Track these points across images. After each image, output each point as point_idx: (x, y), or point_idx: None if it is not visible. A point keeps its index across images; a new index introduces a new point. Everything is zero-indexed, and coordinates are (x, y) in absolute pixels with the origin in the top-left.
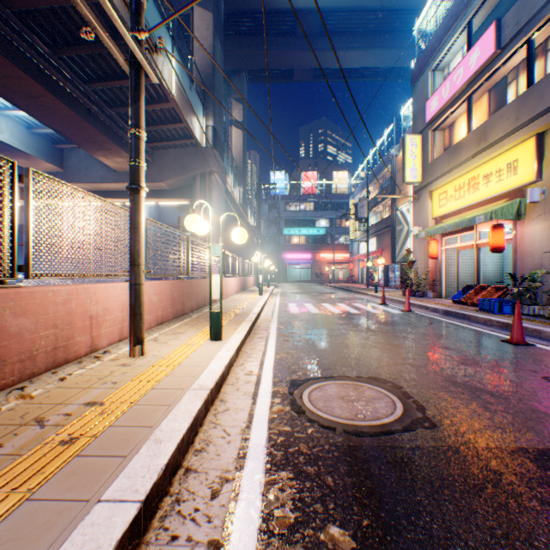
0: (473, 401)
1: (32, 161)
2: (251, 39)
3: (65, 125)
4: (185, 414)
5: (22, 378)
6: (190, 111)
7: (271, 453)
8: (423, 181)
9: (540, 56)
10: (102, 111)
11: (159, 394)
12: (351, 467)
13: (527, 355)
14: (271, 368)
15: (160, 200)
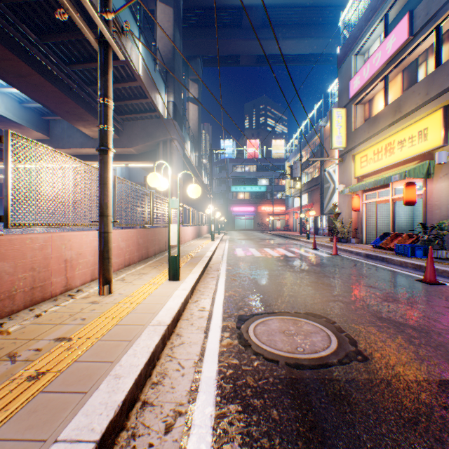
0: (399, 335)
1: (23, 131)
2: (205, 31)
3: (50, 99)
4: (143, 350)
5: (2, 315)
6: (154, 88)
7: (221, 386)
8: (347, 147)
9: (446, 41)
10: (81, 88)
11: (122, 330)
12: (294, 400)
13: (440, 293)
14: (221, 304)
15: (129, 163)
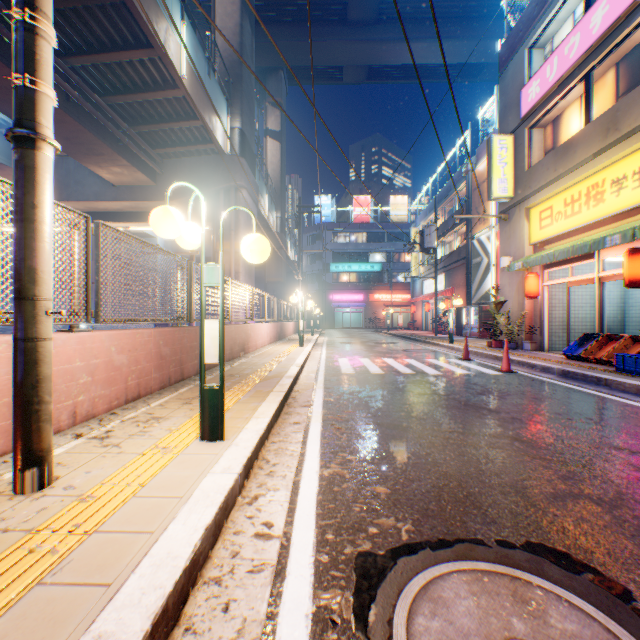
0: None
1: (3, 172)
2: (290, 28)
3: None
4: None
5: None
6: (208, 104)
7: None
8: (516, 196)
9: None
10: (88, 100)
11: None
12: None
13: None
14: (313, 510)
15: None
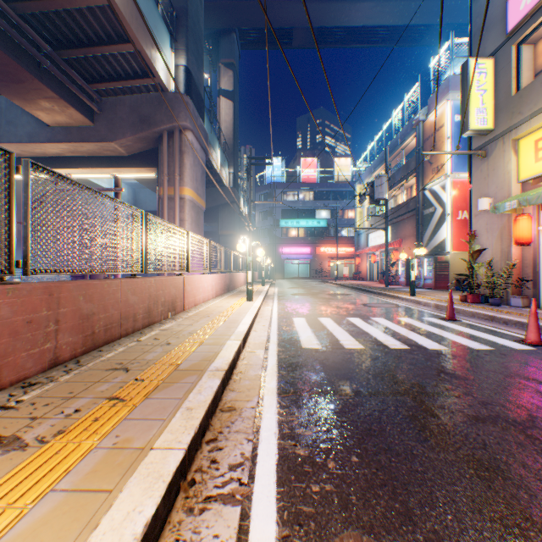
0: None
1: None
2: None
3: None
4: None
5: None
6: (144, 26)
7: None
8: (498, 127)
9: None
10: None
11: None
12: None
13: None
14: None
15: (116, 170)
